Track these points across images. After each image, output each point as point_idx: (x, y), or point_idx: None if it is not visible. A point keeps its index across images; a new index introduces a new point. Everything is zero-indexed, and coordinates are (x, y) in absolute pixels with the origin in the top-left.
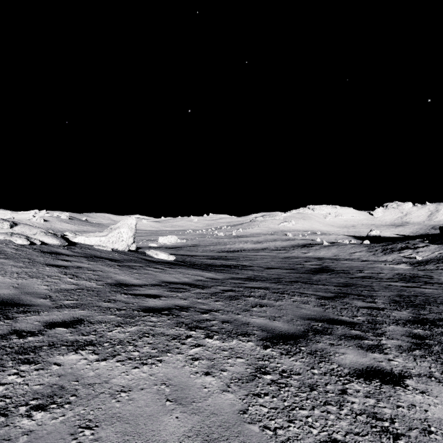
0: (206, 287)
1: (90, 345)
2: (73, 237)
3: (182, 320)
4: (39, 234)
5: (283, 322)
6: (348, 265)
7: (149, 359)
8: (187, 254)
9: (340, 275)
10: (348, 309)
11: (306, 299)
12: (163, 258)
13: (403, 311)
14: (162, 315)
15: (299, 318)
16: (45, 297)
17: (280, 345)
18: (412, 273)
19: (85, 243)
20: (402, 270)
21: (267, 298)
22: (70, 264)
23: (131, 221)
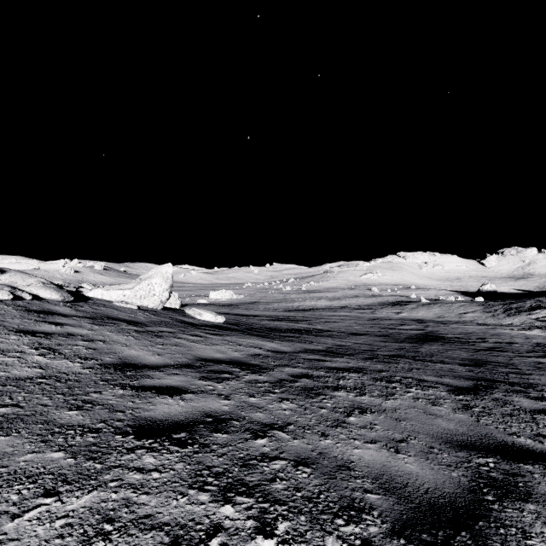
0: (266, 369)
1: None
2: (88, 289)
3: (209, 462)
4: (34, 285)
5: (416, 456)
6: (461, 330)
7: None
8: (245, 313)
9: (457, 345)
10: (516, 417)
11: (432, 393)
12: (209, 319)
13: None
14: (170, 447)
15: (441, 442)
16: None
17: None
18: None
19: (103, 299)
20: (541, 338)
21: (368, 392)
22: (59, 330)
23: (167, 268)
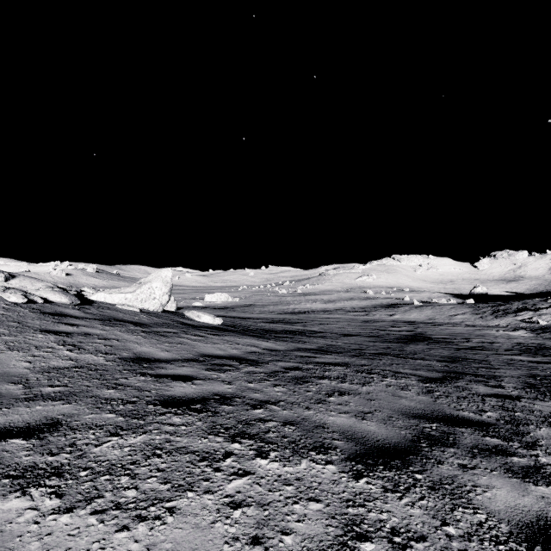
0: (262, 363)
1: (54, 476)
2: (90, 293)
3: (221, 422)
4: (43, 289)
5: (377, 422)
6: (449, 331)
7: (153, 507)
8: (240, 316)
9: (442, 345)
10: (469, 399)
11: (404, 382)
12: (207, 321)
13: (548, 401)
14: (190, 413)
15: (400, 414)
16: (18, 381)
17: (380, 471)
18: (537, 342)
19: (106, 302)
20: (522, 338)
21: (349, 381)
22: (76, 330)
23: (166, 273)
